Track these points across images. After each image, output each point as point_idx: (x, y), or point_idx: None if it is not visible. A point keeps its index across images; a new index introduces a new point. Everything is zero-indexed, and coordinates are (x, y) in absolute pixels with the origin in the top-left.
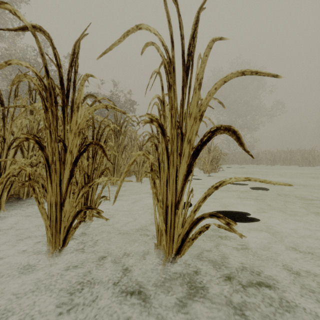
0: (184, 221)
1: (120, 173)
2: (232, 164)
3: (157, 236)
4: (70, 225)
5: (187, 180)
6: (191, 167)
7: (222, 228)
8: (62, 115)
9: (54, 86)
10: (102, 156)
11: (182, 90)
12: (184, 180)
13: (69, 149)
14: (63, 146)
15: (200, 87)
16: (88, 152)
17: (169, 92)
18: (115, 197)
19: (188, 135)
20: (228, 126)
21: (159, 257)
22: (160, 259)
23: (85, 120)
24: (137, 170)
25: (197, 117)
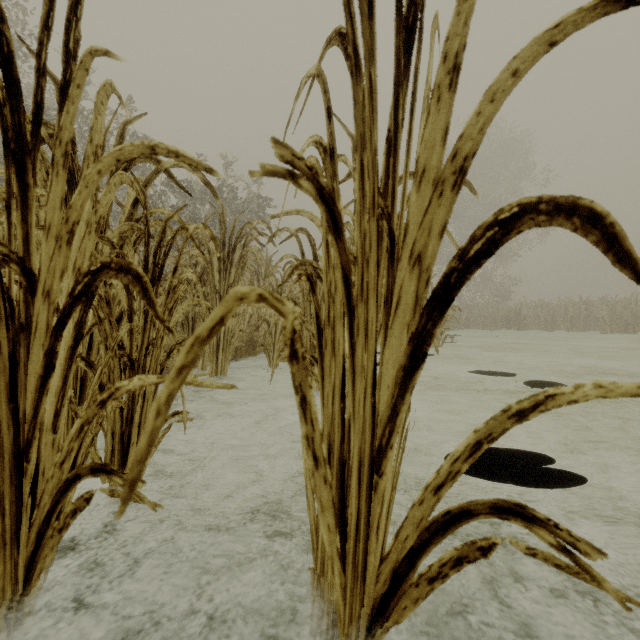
0: (391, 498)
1: (235, 348)
2: (467, 328)
3: (313, 546)
4: (47, 521)
5: (411, 385)
6: (424, 342)
7: (543, 560)
8: (16, 179)
9: (3, 97)
10: (169, 309)
11: (393, 95)
12: (399, 385)
13: (43, 287)
14: (23, 276)
15: (455, 80)
16: (132, 300)
17: (356, 84)
18: (130, 483)
19: (414, 239)
20: (566, 197)
21: (319, 613)
22: (324, 619)
23: (87, 195)
24: (270, 342)
25: (446, 179)
